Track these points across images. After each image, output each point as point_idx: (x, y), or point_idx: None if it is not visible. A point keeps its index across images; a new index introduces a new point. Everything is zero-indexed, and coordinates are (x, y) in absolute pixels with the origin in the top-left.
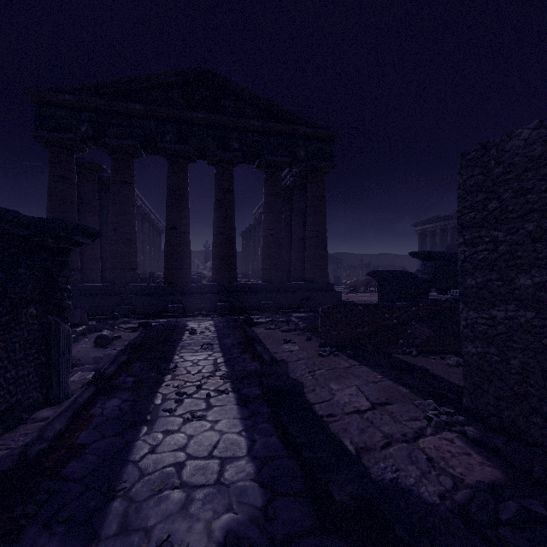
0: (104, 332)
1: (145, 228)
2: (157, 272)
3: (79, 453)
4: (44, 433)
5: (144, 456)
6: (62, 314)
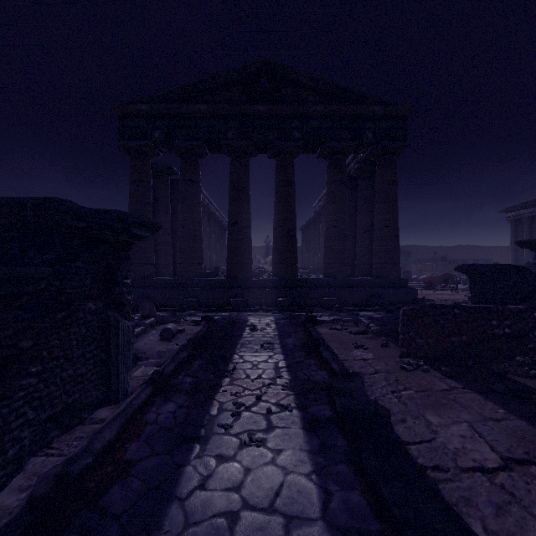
0: (169, 326)
1: (212, 226)
2: (222, 266)
3: (124, 473)
4: (93, 444)
5: (192, 493)
6: (122, 309)
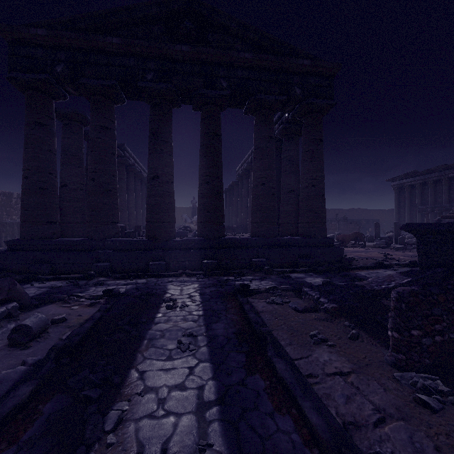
0: (28, 320)
1: (138, 186)
2: None
3: None
4: None
5: None
6: None
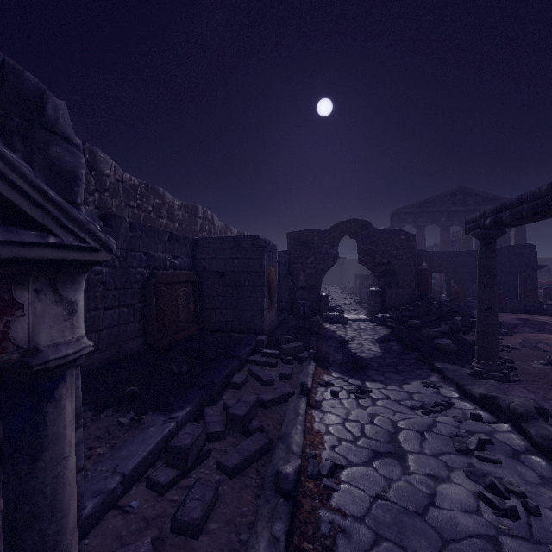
0: None
1: None
2: None
3: None
4: None
5: None
6: None
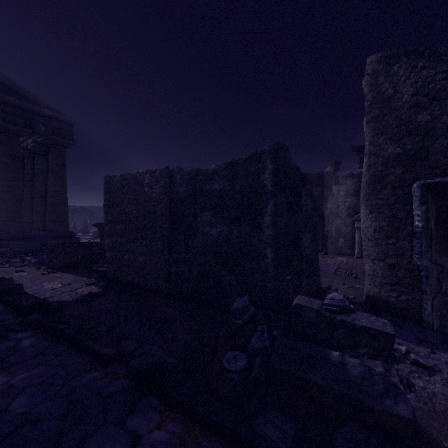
0: None
1: None
2: None
3: None
4: None
5: None
6: None
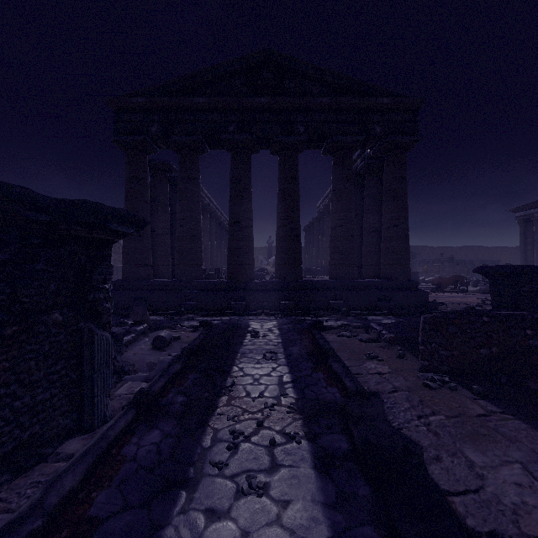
0: (162, 333)
1: (213, 226)
2: (224, 267)
3: None
4: (47, 497)
5: None
6: (100, 319)
